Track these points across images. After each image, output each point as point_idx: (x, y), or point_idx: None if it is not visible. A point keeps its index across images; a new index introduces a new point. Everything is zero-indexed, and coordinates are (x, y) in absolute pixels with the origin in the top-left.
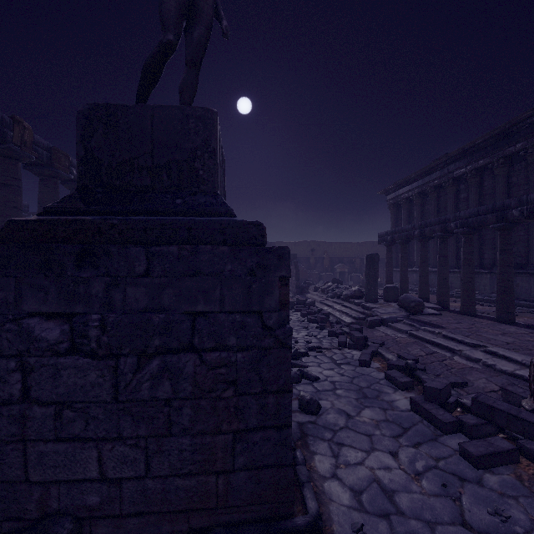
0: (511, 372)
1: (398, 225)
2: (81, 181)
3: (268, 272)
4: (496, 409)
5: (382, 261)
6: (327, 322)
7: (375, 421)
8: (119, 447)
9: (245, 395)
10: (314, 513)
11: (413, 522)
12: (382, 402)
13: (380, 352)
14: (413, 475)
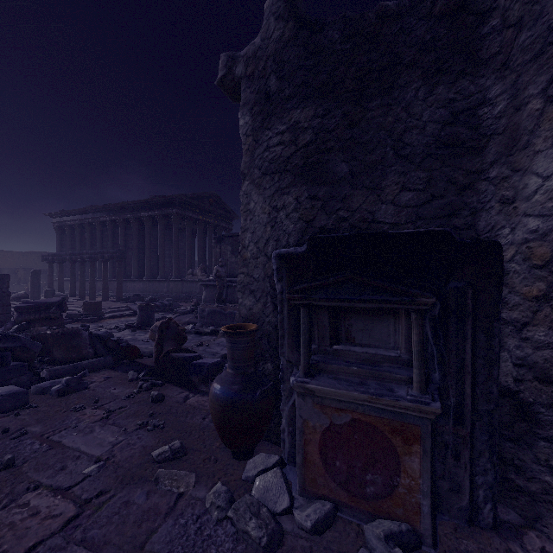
0: None
1: (63, 244)
2: None
3: (4, 280)
4: (72, 314)
5: None
6: None
7: None
8: None
9: None
10: None
11: None
12: None
13: None
14: None
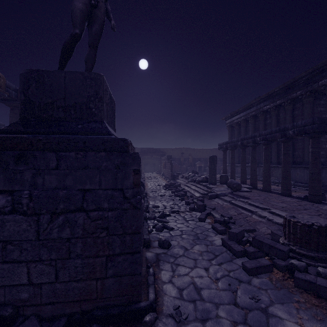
0: (280, 223)
1: (232, 138)
2: (22, 114)
3: (127, 167)
4: (263, 243)
5: None
6: (186, 196)
7: (200, 252)
8: (40, 266)
9: (113, 235)
10: (151, 300)
11: (207, 304)
12: (207, 241)
13: (211, 213)
14: (214, 280)
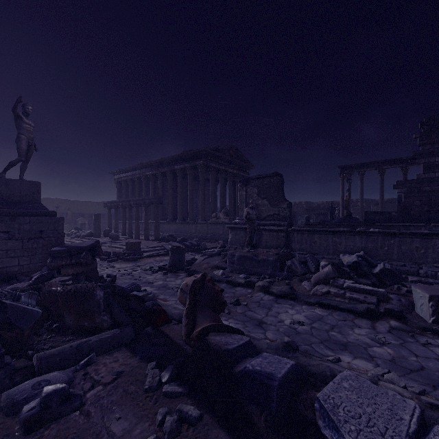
0: None
1: (121, 195)
2: None
3: (59, 222)
4: (117, 252)
5: (113, 216)
6: None
7: None
8: (23, 258)
9: (54, 246)
10: None
11: None
12: None
13: None
14: None
